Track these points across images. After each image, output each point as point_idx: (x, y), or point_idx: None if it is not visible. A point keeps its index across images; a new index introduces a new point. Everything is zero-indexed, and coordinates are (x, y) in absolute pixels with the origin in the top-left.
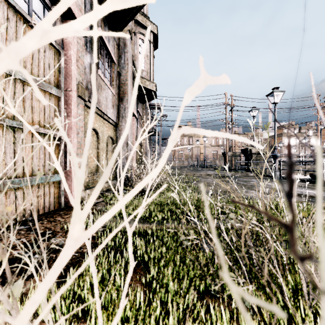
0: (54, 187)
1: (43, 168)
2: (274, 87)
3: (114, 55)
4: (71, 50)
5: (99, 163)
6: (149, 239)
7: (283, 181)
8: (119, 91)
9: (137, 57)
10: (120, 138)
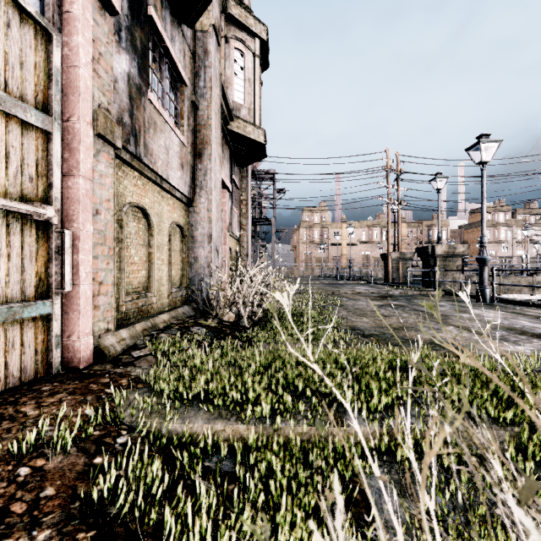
0: (34, 329)
1: (3, 288)
2: (482, 134)
3: (183, 70)
4: (78, 34)
5: (152, 275)
6: (238, 468)
7: (499, 305)
8: (195, 138)
9: (231, 82)
10: (196, 227)
